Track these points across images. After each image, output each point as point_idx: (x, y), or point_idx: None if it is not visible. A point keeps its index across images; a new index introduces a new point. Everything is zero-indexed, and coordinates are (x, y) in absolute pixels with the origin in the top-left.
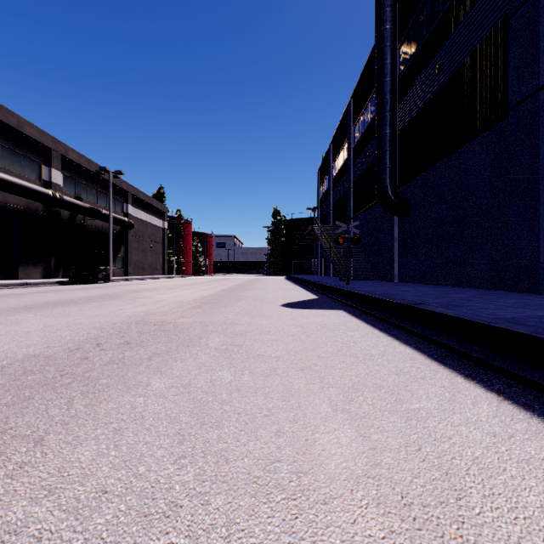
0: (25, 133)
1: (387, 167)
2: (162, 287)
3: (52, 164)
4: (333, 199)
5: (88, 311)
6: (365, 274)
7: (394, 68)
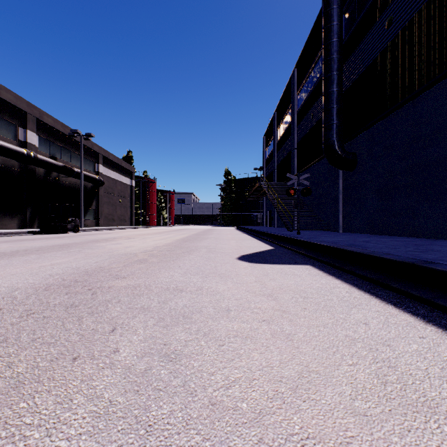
0: (1, 97)
1: (334, 123)
2: (122, 237)
3: (27, 126)
4: (278, 159)
5: (10, 267)
6: (309, 225)
7: (341, 29)
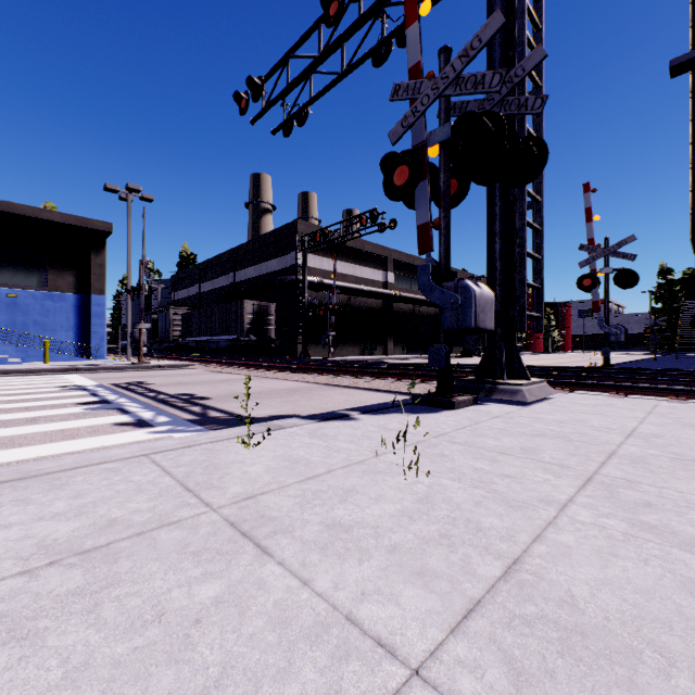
0: None
1: None
2: None
3: None
4: None
5: None
6: None
7: None
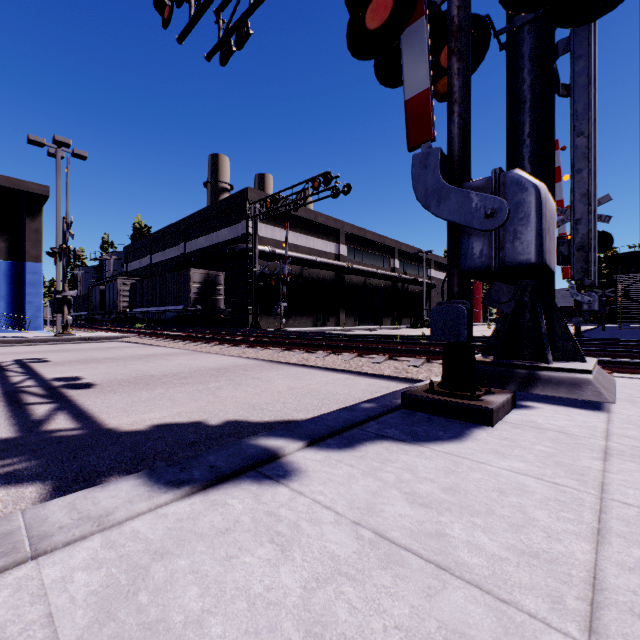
0: (385, 244)
1: None
2: None
3: (394, 257)
4: None
5: None
6: None
7: None
